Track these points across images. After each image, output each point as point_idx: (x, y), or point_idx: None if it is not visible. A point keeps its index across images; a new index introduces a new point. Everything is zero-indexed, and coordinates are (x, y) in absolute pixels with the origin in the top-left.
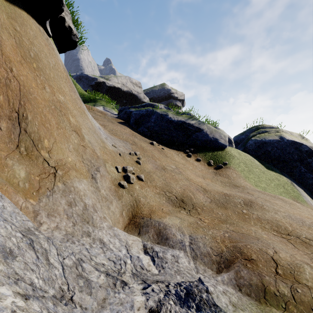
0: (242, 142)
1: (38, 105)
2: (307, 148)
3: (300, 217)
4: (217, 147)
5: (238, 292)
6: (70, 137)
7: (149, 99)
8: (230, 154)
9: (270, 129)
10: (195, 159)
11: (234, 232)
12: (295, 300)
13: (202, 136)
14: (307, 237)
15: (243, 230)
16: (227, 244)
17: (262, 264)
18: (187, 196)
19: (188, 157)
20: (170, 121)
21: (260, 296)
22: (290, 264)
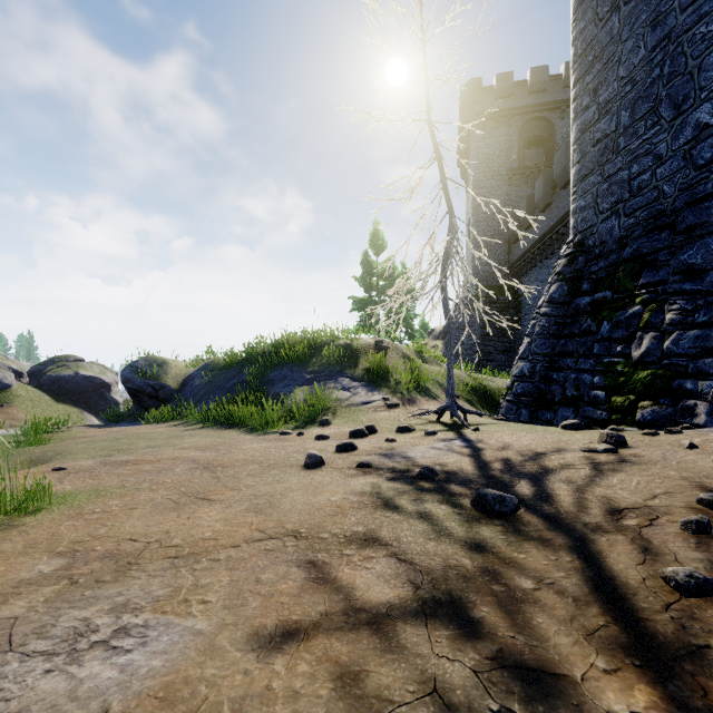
0: (39, 376)
1: None
2: (102, 380)
3: None
4: (2, 388)
5: None
6: None
7: None
8: (16, 393)
9: (71, 362)
10: None
11: None
12: None
13: None
14: None
15: None
16: None
17: None
18: None
19: None
20: None
21: None
22: None
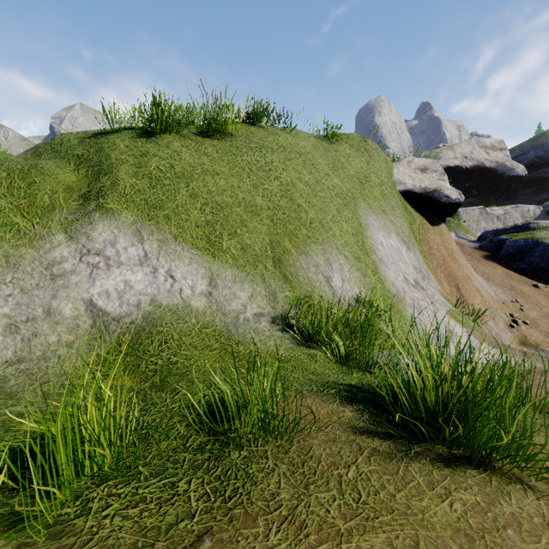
0: None
1: (461, 281)
2: None
3: None
4: None
5: None
6: (476, 296)
7: (525, 164)
8: None
9: None
10: None
11: None
12: None
13: None
14: None
15: None
16: None
17: None
18: None
19: None
20: None
21: None
22: None
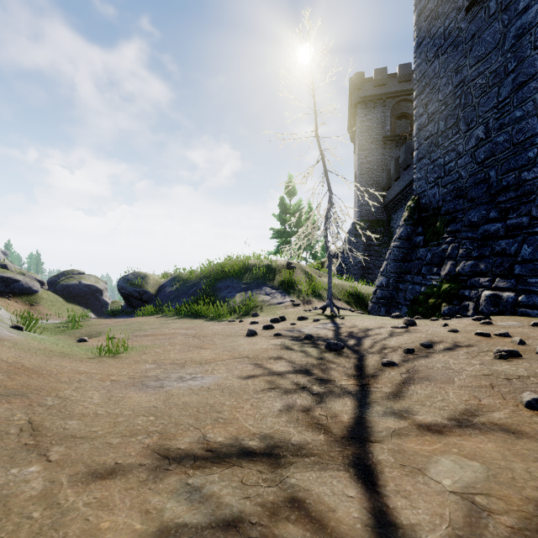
0: (55, 284)
1: None
2: (96, 287)
3: None
4: (32, 292)
5: None
6: None
7: None
8: (41, 296)
9: (76, 275)
10: (14, 302)
11: None
12: None
13: (19, 285)
14: None
15: None
16: None
17: None
18: None
19: (8, 301)
20: None
21: None
22: None
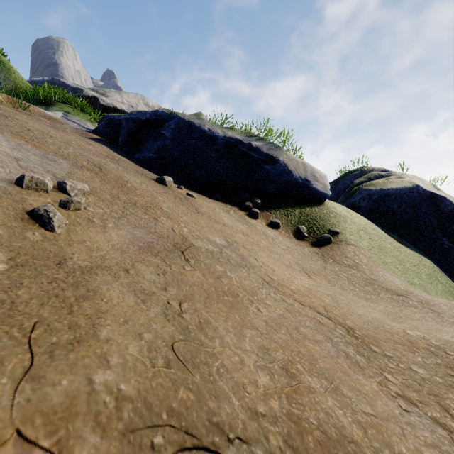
0: (342, 195)
1: None
2: (452, 206)
3: None
4: (309, 199)
5: None
6: None
7: None
8: (336, 212)
9: (387, 172)
10: (267, 223)
11: None
12: None
13: (279, 173)
14: None
15: None
16: None
17: None
18: (329, 448)
19: (250, 218)
20: (209, 136)
21: None
22: None
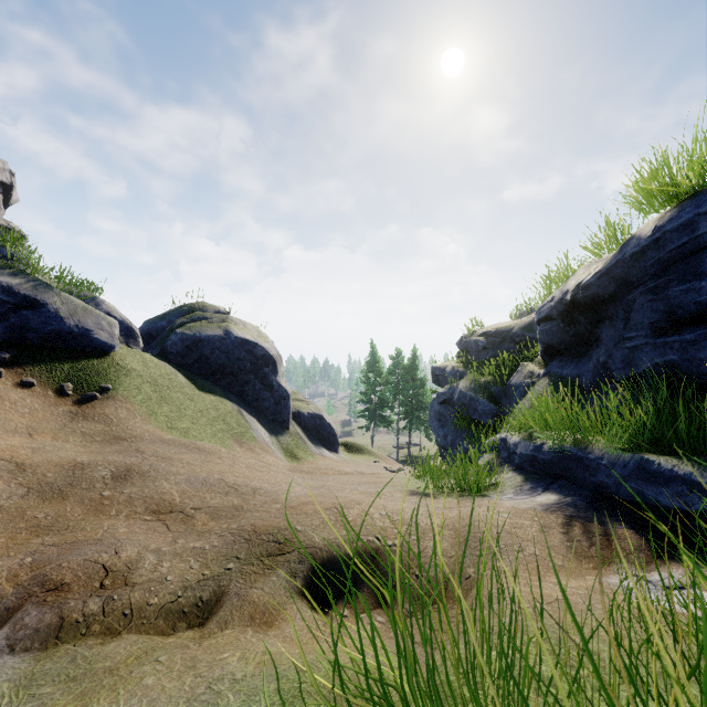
0: (160, 336)
1: None
2: (264, 351)
3: (206, 476)
4: (91, 350)
5: (8, 656)
6: None
7: None
8: (121, 365)
9: (212, 314)
10: (15, 383)
11: (56, 546)
12: (105, 613)
13: (45, 320)
14: (195, 506)
15: (81, 535)
16: (23, 578)
17: (81, 584)
18: None
19: None
20: None
21: (50, 639)
22: (129, 563)
